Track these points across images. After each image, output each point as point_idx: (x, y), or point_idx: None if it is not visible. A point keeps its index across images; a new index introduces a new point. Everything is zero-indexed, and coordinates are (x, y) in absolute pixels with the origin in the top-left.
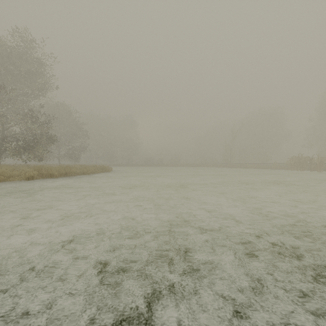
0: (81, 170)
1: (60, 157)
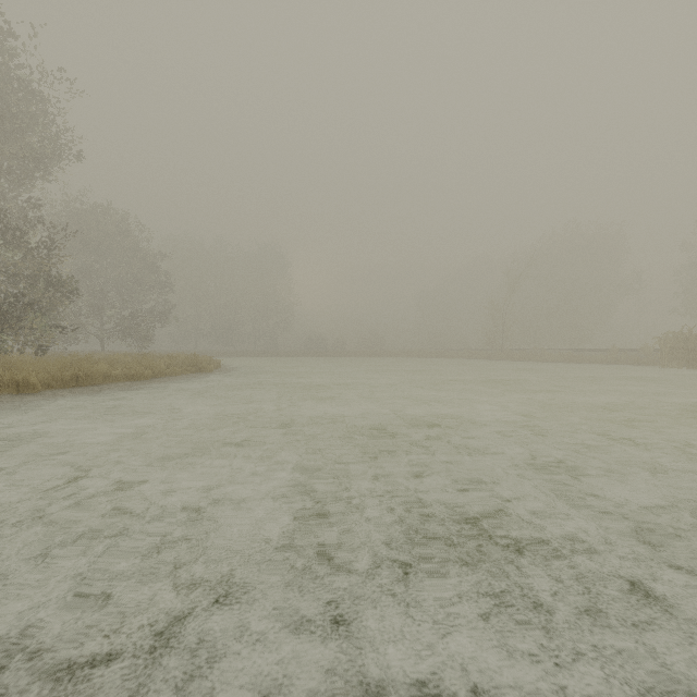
0: (129, 368)
1: (103, 334)
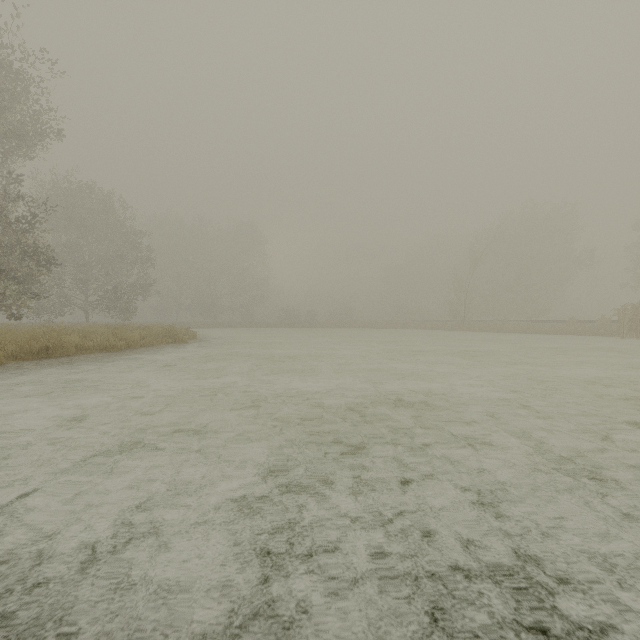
0: (102, 339)
1: (87, 306)
